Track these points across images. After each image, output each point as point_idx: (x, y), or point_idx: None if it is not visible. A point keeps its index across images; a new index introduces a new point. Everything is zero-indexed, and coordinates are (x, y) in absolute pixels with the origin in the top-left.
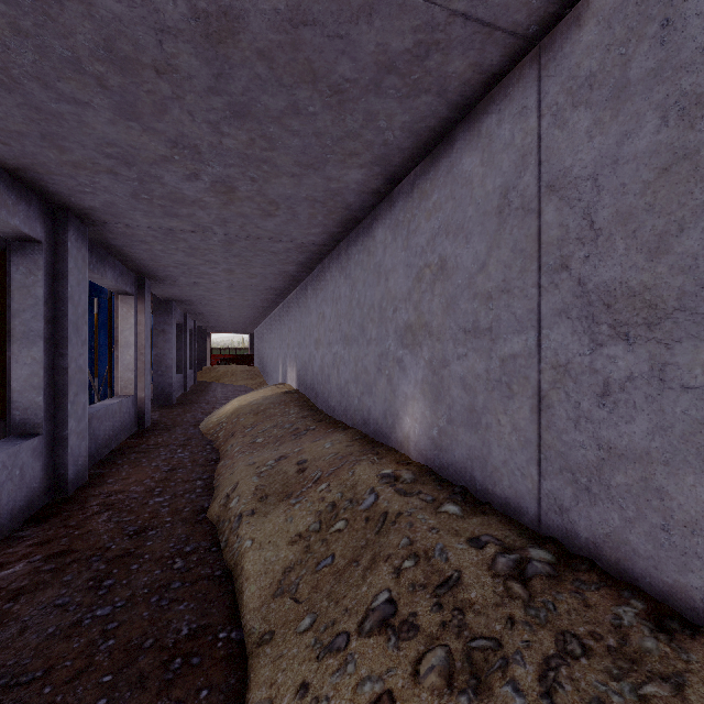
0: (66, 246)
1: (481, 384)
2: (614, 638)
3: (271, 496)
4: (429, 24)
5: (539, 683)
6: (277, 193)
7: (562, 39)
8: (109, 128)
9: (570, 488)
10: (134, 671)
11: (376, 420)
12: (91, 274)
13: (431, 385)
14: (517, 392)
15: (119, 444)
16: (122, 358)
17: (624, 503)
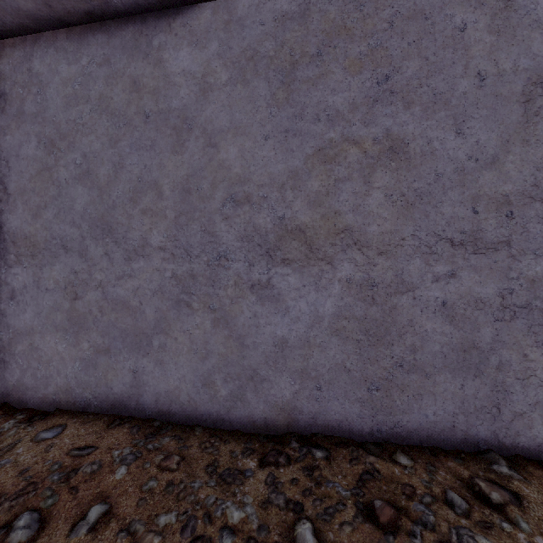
0: None
1: None
2: None
3: None
4: None
5: None
6: None
7: None
8: None
9: None
10: None
11: None
12: None
13: None
14: None
15: None
16: None
17: (22, 361)
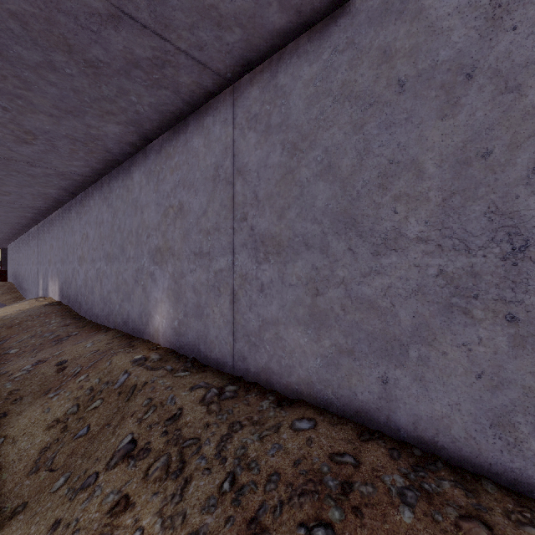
0: None
1: (204, 288)
2: (257, 417)
3: (26, 396)
4: (163, 49)
5: (216, 450)
6: (34, 125)
7: (244, 87)
8: None
9: (247, 345)
10: None
11: (134, 320)
12: None
13: (174, 291)
14: (223, 292)
15: None
16: None
17: (269, 348)
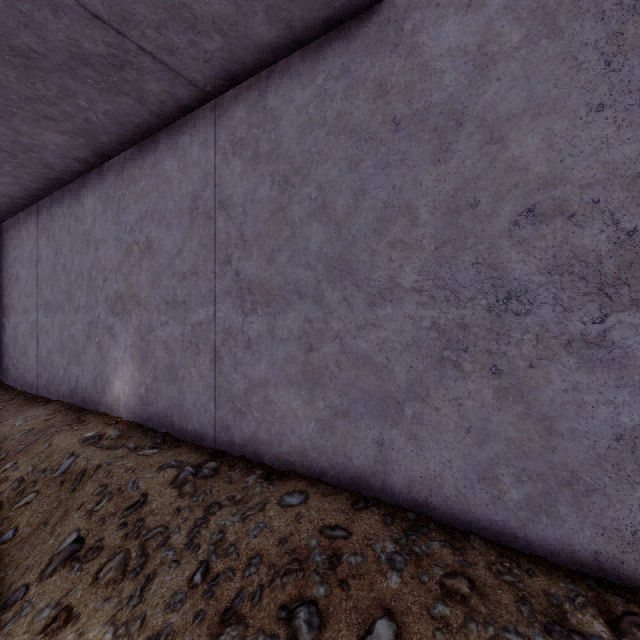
0: None
1: (178, 345)
2: (241, 495)
3: None
4: (121, 46)
5: (187, 538)
6: None
7: (228, 105)
8: None
9: (232, 412)
10: None
11: (85, 388)
12: None
13: (140, 349)
14: (202, 349)
15: None
16: None
17: (257, 414)
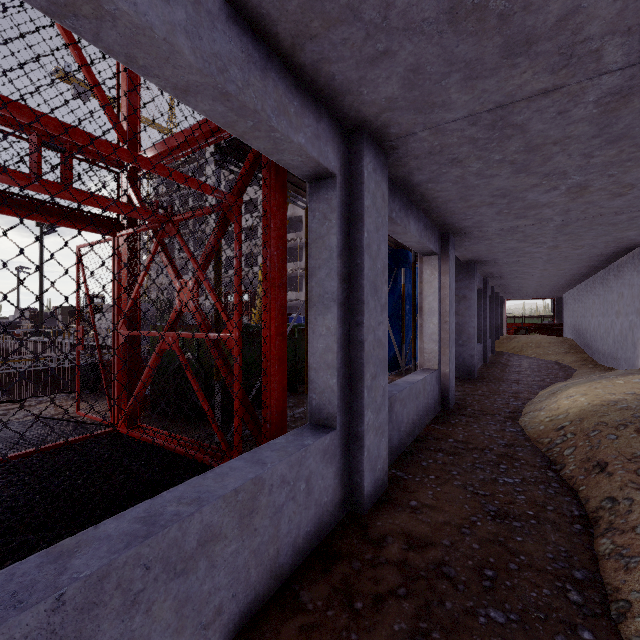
0: (362, 178)
1: None
2: None
3: None
4: None
5: None
6: None
7: None
8: None
9: None
10: None
11: None
12: (394, 227)
13: None
14: None
15: (422, 430)
16: (425, 326)
17: None
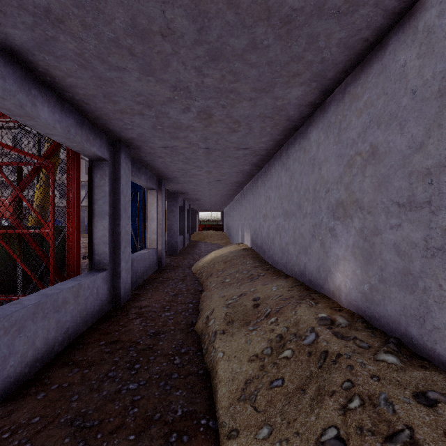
0: (120, 162)
1: (417, 251)
2: None
3: (235, 322)
4: None
5: None
6: (239, 114)
7: None
8: (137, 83)
9: None
10: (148, 436)
11: (311, 273)
12: (133, 178)
13: (362, 249)
14: None
15: (148, 277)
16: (150, 226)
17: None
